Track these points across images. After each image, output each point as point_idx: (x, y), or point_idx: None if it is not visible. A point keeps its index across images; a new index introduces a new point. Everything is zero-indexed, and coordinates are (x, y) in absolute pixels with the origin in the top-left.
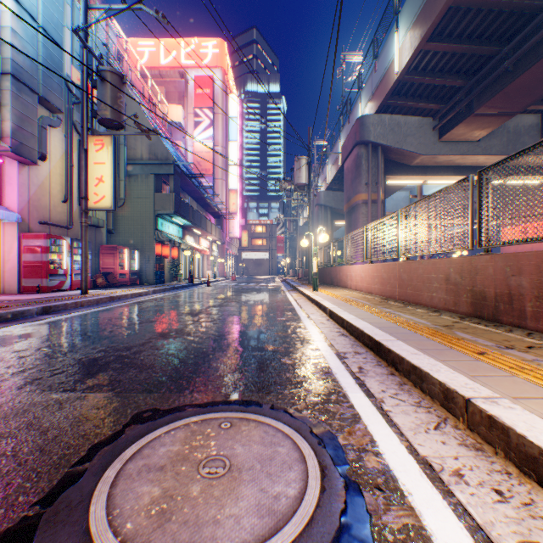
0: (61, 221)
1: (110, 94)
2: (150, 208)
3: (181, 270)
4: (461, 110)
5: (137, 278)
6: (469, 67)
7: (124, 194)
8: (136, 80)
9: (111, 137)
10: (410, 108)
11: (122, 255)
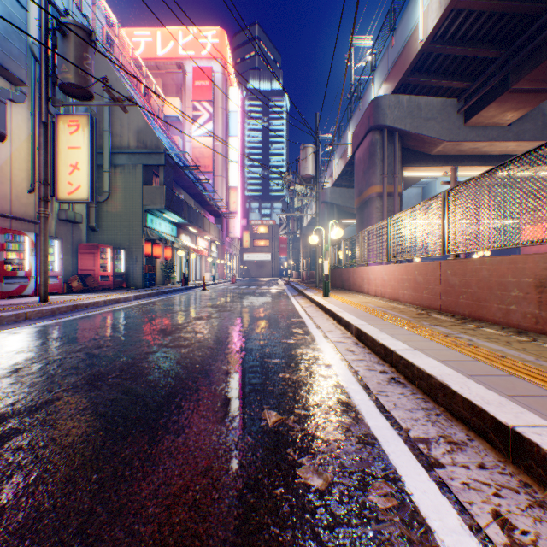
0: (26, 214)
1: (74, 53)
2: (138, 202)
3: (177, 272)
4: (493, 87)
5: (122, 281)
6: (506, 33)
7: (108, 187)
8: (127, 66)
9: (88, 117)
10: (431, 87)
11: (104, 255)
